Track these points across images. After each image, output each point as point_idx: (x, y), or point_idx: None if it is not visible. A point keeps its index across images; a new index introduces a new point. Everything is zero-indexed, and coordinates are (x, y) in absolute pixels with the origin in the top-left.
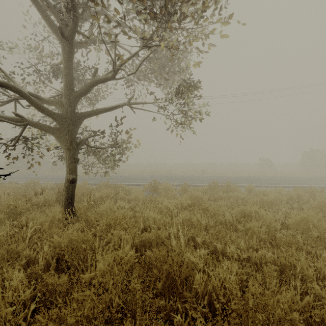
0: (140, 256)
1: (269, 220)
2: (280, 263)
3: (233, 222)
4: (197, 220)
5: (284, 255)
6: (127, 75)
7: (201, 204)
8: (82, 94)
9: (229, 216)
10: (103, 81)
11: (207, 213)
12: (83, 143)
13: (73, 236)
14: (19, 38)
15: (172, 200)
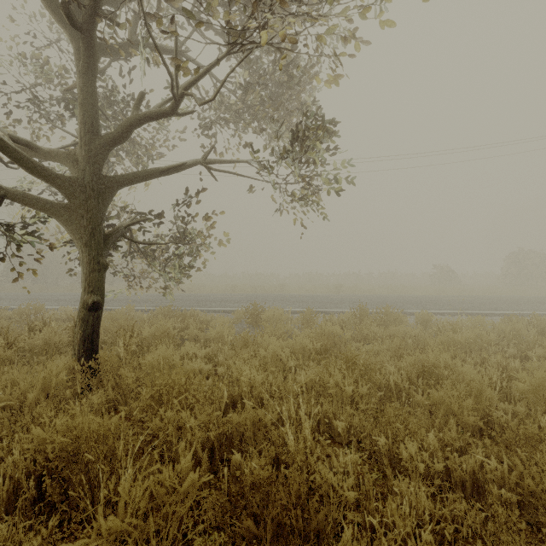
0: (216, 480)
1: (478, 385)
2: (515, 482)
3: (402, 386)
4: (334, 383)
5: (533, 473)
6: (199, 103)
7: (339, 347)
8: (115, 142)
9: (395, 373)
10: (154, 116)
11: (353, 370)
12: (120, 235)
13: (76, 425)
14: (1, 40)
15: (286, 342)
